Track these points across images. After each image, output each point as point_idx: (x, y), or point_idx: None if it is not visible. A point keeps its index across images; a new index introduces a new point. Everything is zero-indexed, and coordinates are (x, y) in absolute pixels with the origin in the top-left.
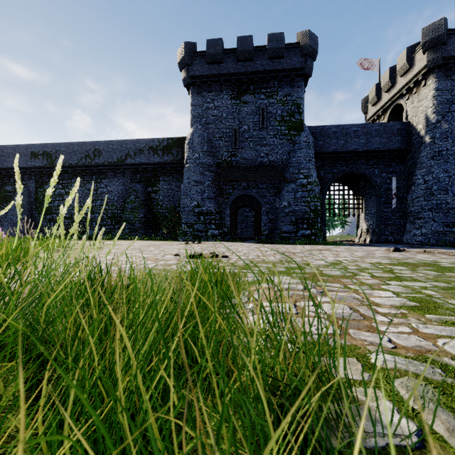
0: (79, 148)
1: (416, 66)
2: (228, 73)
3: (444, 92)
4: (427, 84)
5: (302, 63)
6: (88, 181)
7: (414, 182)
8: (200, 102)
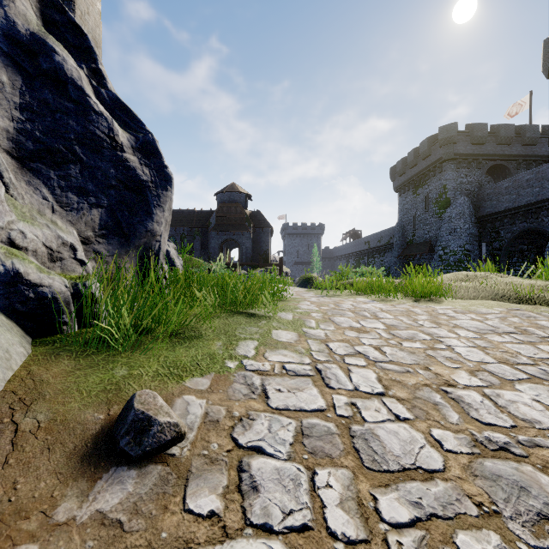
0: (376, 236)
1: None
2: (407, 179)
3: None
4: None
5: (441, 153)
6: (380, 255)
7: None
8: (401, 201)
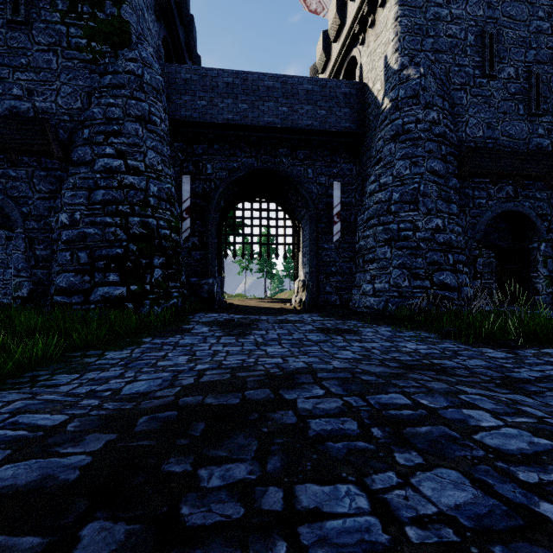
0: None
1: None
2: None
3: (414, 9)
4: None
5: None
6: None
7: (367, 190)
8: None
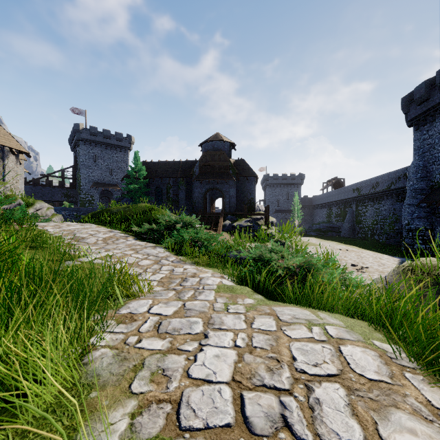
0: (369, 182)
1: None
2: (434, 105)
3: None
4: None
5: None
6: (375, 203)
7: None
8: (418, 137)
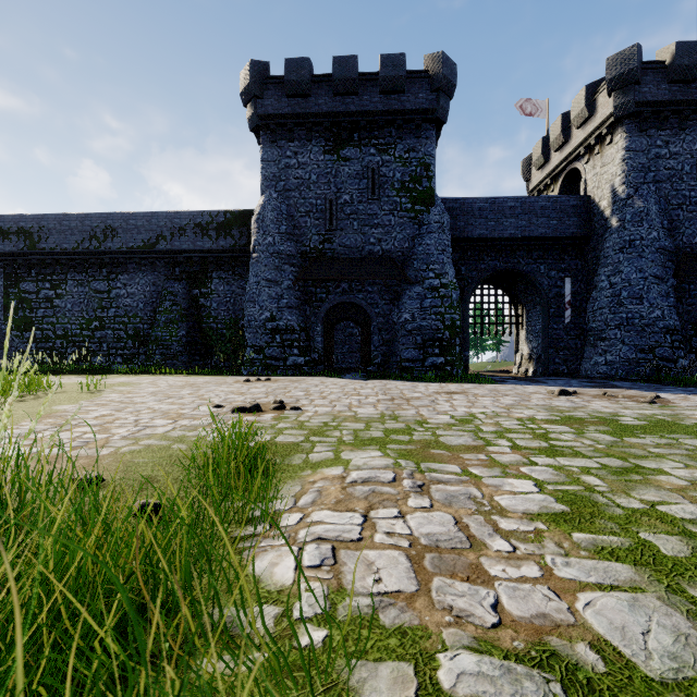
0: (80, 223)
1: (599, 114)
2: (319, 113)
3: (638, 153)
4: (614, 142)
5: (432, 102)
6: (95, 277)
7: (596, 285)
8: (275, 156)
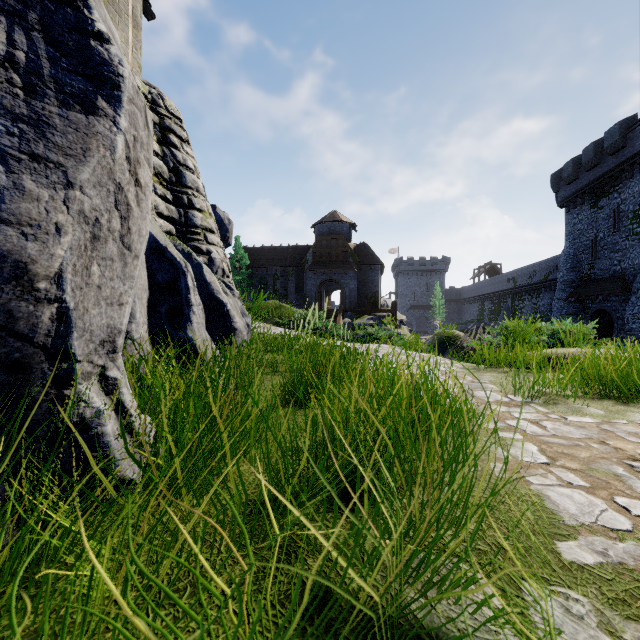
0: (526, 271)
1: None
2: (581, 187)
3: None
4: None
5: None
6: (532, 297)
7: None
8: (569, 220)
